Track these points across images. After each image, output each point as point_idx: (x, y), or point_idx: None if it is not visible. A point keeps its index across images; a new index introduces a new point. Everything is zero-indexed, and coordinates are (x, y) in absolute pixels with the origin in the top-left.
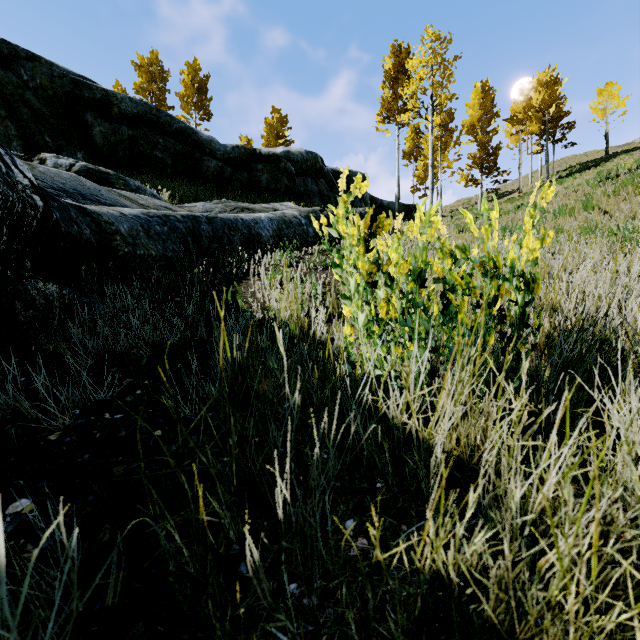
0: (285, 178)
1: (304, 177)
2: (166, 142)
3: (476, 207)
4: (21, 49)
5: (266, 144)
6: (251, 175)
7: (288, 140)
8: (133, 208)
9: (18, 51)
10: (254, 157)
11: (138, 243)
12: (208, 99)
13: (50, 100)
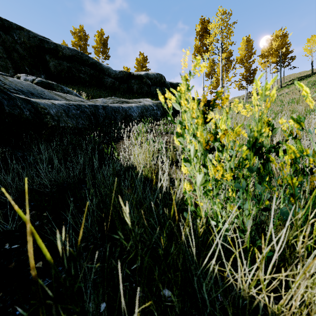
0: (146, 87)
1: (155, 86)
2: (86, 69)
3: (243, 101)
4: (14, 24)
5: (136, 70)
6: (128, 85)
7: (147, 68)
8: (62, 101)
9: (12, 25)
10: (130, 76)
11: (61, 120)
12: (108, 49)
13: (28, 49)
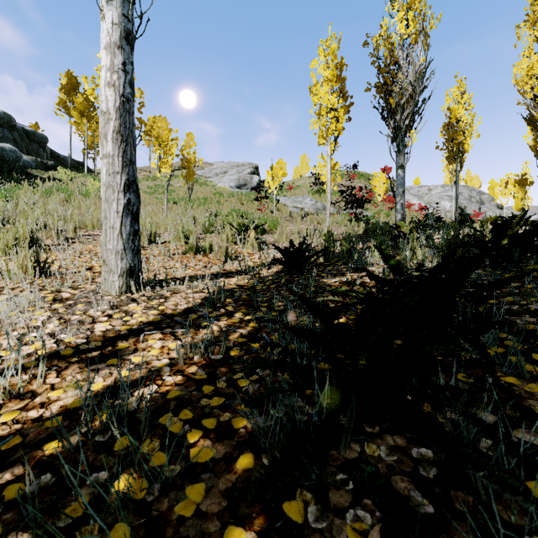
0: None
1: (2, 128)
2: None
3: None
4: None
5: None
6: None
7: None
8: None
9: None
10: None
11: None
12: None
13: None
